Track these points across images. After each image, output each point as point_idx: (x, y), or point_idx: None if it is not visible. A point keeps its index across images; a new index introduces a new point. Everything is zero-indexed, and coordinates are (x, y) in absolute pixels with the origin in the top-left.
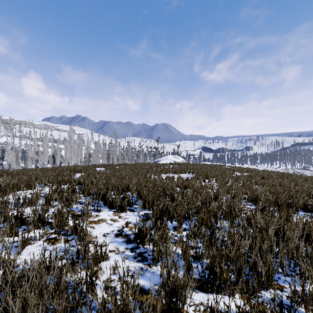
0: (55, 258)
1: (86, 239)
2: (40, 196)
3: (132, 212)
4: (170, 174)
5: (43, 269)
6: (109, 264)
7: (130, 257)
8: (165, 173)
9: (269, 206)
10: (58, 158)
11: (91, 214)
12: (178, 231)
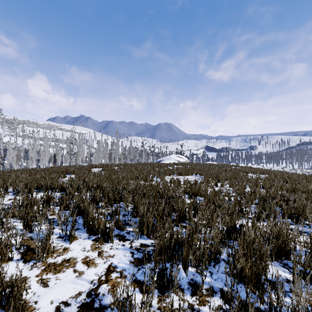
0: None
1: None
2: (2, 209)
3: (122, 243)
4: (174, 176)
5: None
6: None
7: None
8: (169, 175)
9: None
10: (59, 157)
11: (53, 249)
12: (200, 296)
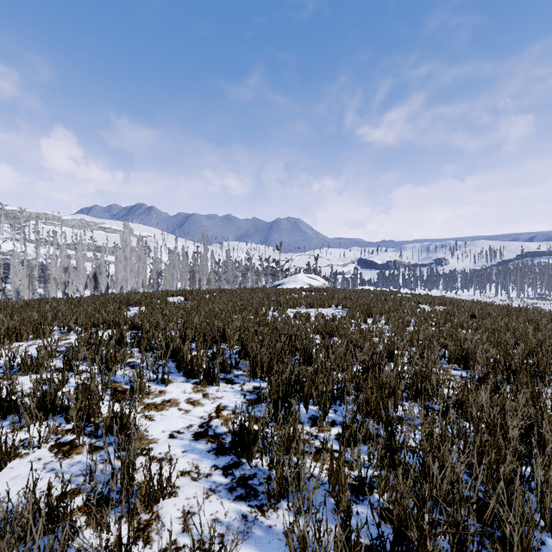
0: (59, 496)
1: (133, 448)
2: (57, 351)
3: (230, 386)
4: (302, 308)
5: (20, 532)
6: (177, 506)
7: (221, 488)
8: (293, 306)
9: (496, 374)
10: (103, 279)
11: (149, 390)
12: (319, 427)
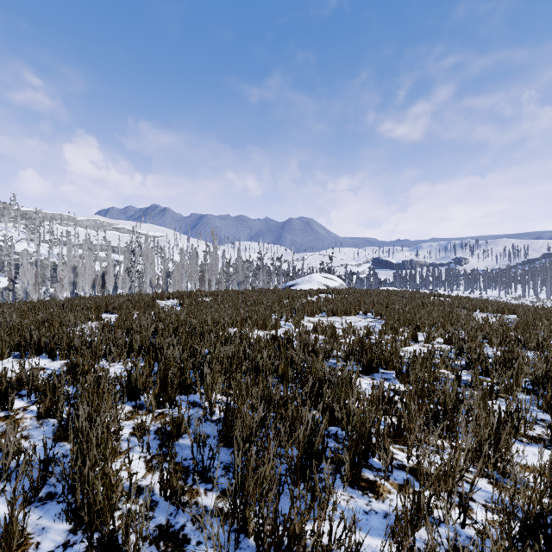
0: None
1: None
2: None
3: None
4: (322, 316)
5: None
6: None
7: None
8: (311, 314)
9: None
10: (110, 279)
11: None
12: None
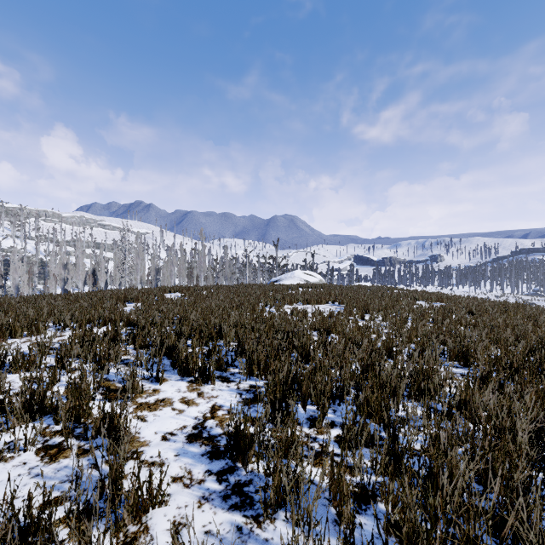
0: (40, 507)
1: (122, 452)
2: (51, 348)
3: (226, 384)
4: (299, 304)
5: None
6: (167, 517)
7: (215, 496)
8: (290, 303)
9: (498, 372)
10: (102, 275)
11: (142, 388)
12: (318, 428)
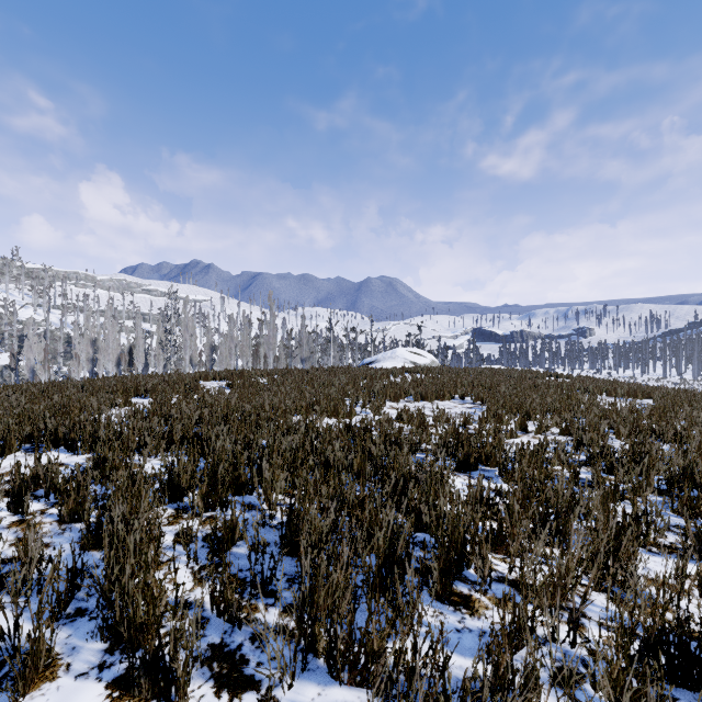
0: None
1: None
2: None
3: None
4: (408, 401)
5: None
6: None
7: None
8: (394, 398)
9: None
10: (140, 354)
11: None
12: None
